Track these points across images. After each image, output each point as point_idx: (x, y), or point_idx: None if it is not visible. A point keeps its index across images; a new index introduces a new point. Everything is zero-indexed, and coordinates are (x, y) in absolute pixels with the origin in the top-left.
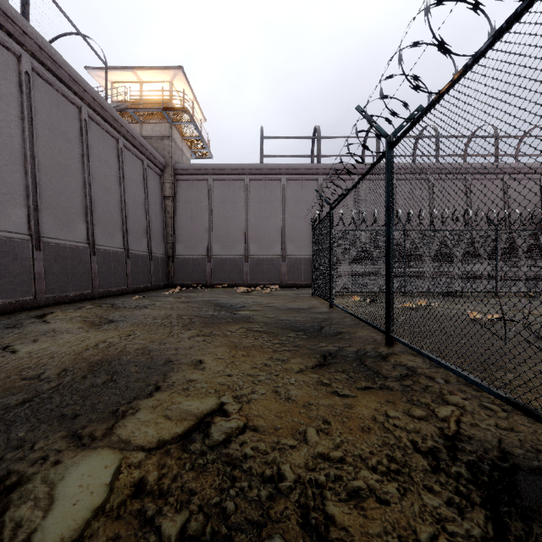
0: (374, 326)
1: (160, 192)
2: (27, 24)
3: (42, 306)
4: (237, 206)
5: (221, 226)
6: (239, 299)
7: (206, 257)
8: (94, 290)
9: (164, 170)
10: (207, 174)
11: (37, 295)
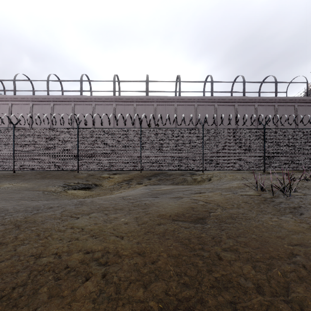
0: None
1: None
2: (275, 97)
3: None
4: None
5: None
6: None
7: None
8: None
9: None
10: None
11: None
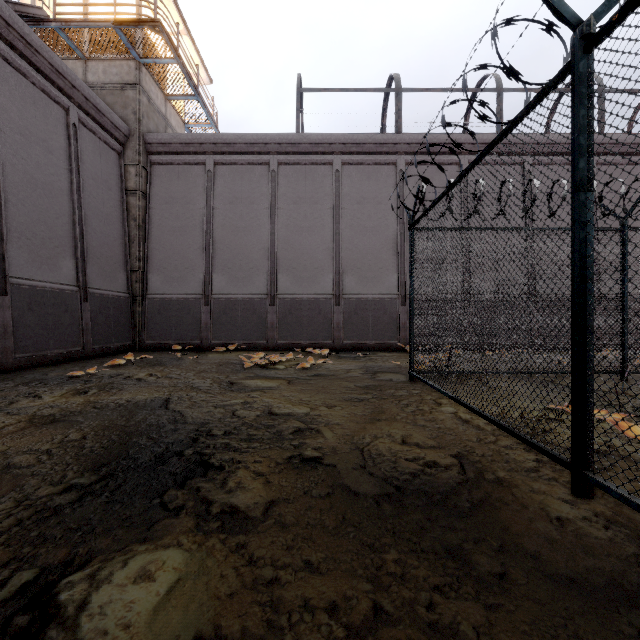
0: None
1: (117, 181)
2: None
3: None
4: (256, 208)
5: (228, 243)
6: (225, 400)
7: (201, 298)
8: None
9: (126, 143)
10: (203, 153)
11: None
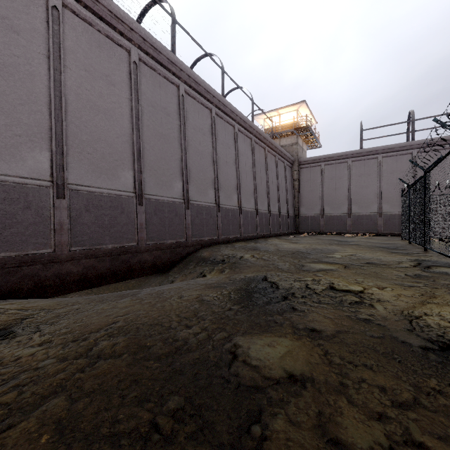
0: (421, 245)
1: (291, 177)
2: (254, 126)
3: (259, 238)
4: (342, 180)
5: (330, 194)
6: (348, 239)
7: (319, 215)
8: (270, 233)
9: (293, 164)
10: (320, 162)
11: (257, 233)
